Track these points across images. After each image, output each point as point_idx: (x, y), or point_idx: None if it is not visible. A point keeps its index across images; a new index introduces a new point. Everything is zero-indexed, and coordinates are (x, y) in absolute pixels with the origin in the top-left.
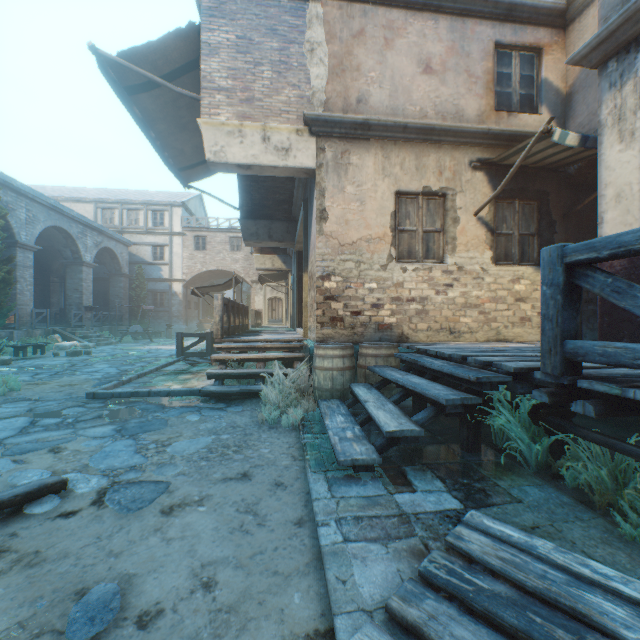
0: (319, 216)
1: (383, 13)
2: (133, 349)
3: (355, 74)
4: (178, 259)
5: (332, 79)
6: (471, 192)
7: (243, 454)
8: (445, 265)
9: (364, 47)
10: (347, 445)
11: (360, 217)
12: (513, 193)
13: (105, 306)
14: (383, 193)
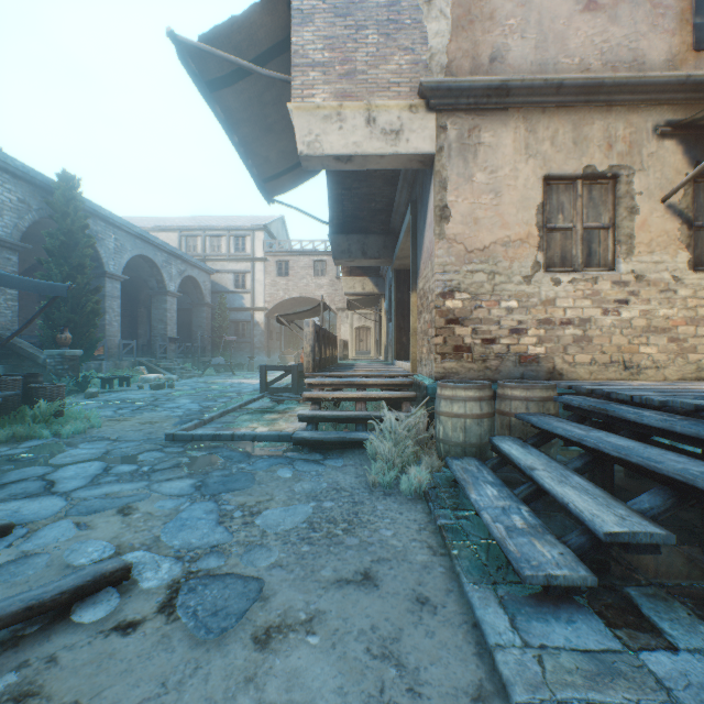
0: (439, 215)
1: None
2: (215, 383)
3: (487, 24)
4: (260, 286)
5: (456, 35)
6: (656, 169)
7: (357, 536)
8: (616, 274)
9: None
10: (524, 543)
11: (494, 213)
12: None
13: (188, 337)
14: (526, 179)
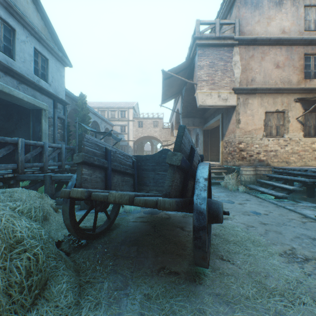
0: (237, 122)
1: (260, 48)
2: None
3: (250, 71)
4: (131, 131)
5: (242, 73)
6: (294, 110)
7: (238, 196)
8: (284, 138)
9: (253, 61)
10: (276, 193)
11: (252, 121)
12: (311, 110)
13: None
14: (260, 112)
